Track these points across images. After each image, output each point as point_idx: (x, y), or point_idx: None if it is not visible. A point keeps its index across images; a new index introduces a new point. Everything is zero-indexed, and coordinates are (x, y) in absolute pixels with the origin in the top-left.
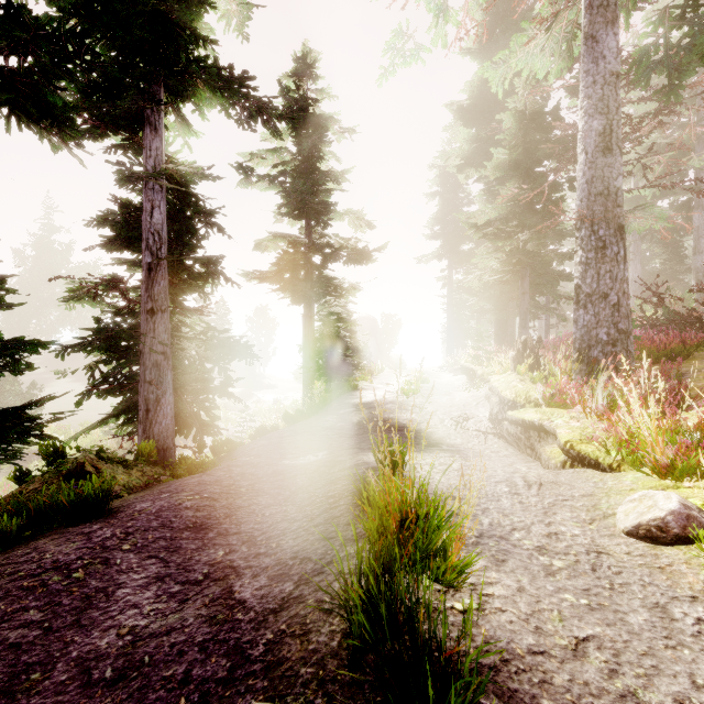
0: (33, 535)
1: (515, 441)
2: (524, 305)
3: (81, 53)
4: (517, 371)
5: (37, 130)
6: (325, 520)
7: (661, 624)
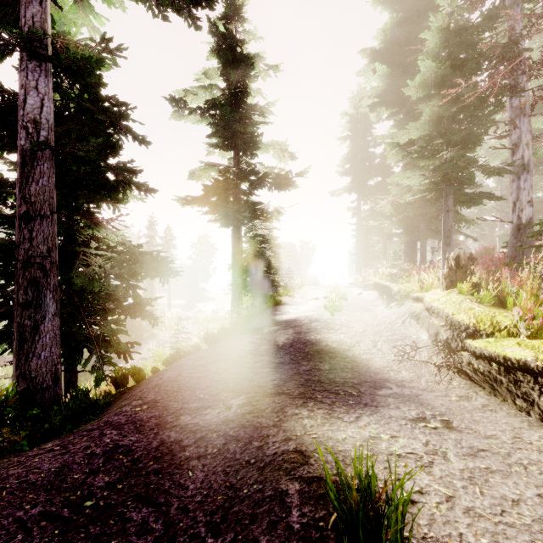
0: None
1: (488, 382)
2: (448, 222)
3: None
4: (459, 289)
5: None
6: None
7: None
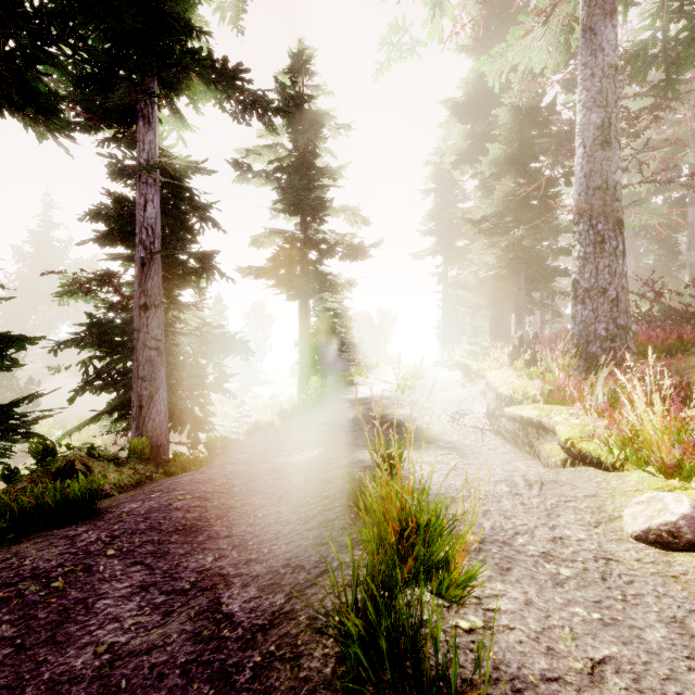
0: (17, 537)
1: (513, 438)
2: (520, 300)
3: (65, 36)
4: (514, 366)
5: (20, 117)
6: (319, 523)
7: (681, 641)
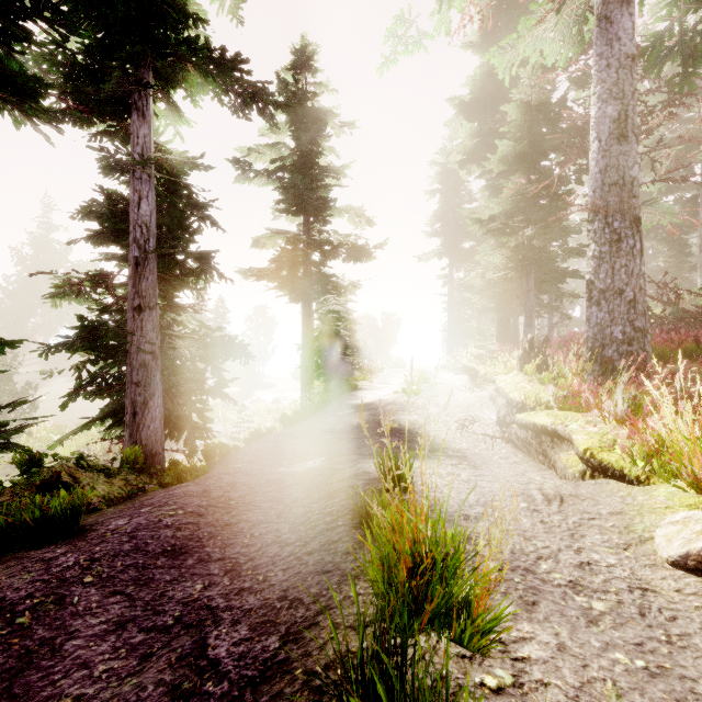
0: None
1: (525, 446)
2: (529, 302)
3: (40, 7)
4: (524, 371)
5: None
6: (320, 546)
7: None
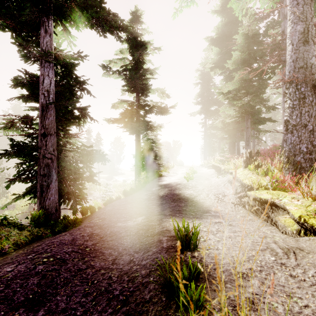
0: None
1: (254, 210)
2: (248, 133)
3: None
4: (248, 168)
5: None
6: (136, 304)
7: None
